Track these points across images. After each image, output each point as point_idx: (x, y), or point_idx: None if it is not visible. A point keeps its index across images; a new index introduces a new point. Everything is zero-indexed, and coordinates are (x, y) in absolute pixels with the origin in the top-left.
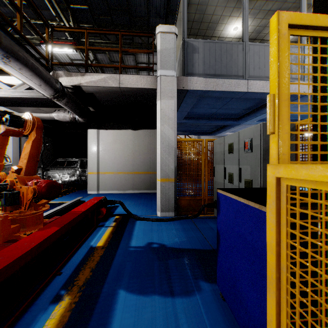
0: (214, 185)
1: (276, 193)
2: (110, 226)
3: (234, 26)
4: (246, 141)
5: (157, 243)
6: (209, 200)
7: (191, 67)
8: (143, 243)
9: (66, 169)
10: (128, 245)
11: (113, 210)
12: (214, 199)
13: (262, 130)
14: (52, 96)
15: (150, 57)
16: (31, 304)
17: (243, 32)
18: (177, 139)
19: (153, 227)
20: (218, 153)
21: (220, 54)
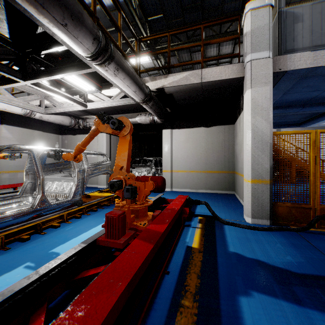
0: None
1: None
2: (197, 227)
3: None
4: None
5: (264, 258)
6: (322, 210)
7: (292, 42)
8: (245, 255)
9: (143, 167)
10: (227, 254)
11: (193, 209)
12: None
13: None
14: (142, 100)
15: (220, 49)
16: (152, 301)
17: None
18: (272, 132)
19: (248, 236)
20: None
21: None
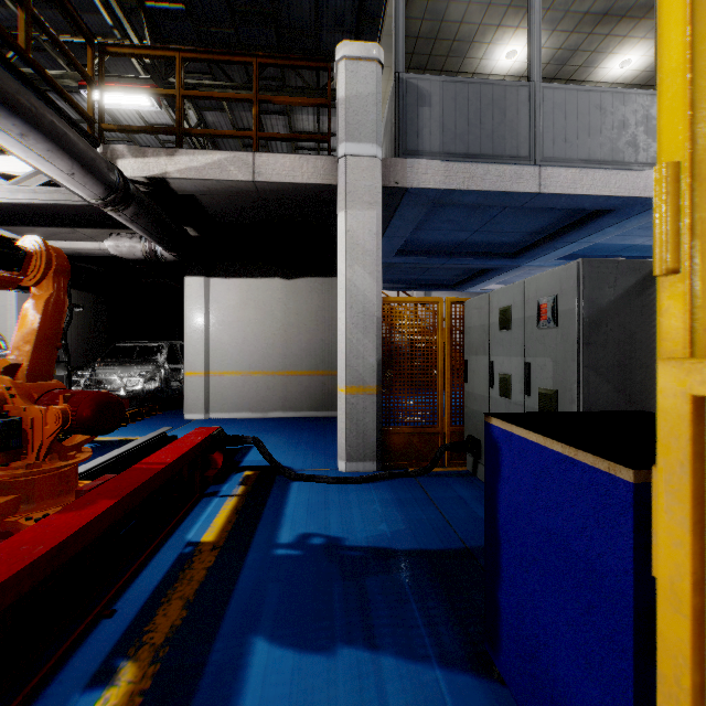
0: (466, 401)
1: (691, 443)
2: (232, 494)
3: (508, 50)
4: (543, 301)
5: (339, 536)
6: (455, 434)
7: (415, 138)
8: (308, 536)
9: (136, 365)
10: (272, 542)
11: (240, 457)
12: (466, 432)
13: (582, 276)
14: (101, 199)
15: (322, 120)
16: (35, 696)
17: (530, 59)
18: (382, 297)
19: (330, 498)
20: (476, 330)
21: (478, 109)
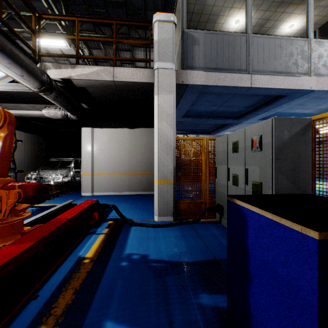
0: (216, 187)
1: None
2: (102, 233)
3: (236, 19)
4: (254, 138)
5: (154, 255)
6: (211, 203)
7: (191, 60)
8: (138, 255)
9: (59, 169)
10: (120, 257)
11: (107, 214)
12: (216, 202)
13: (274, 125)
14: (38, 89)
15: (147, 54)
16: None
17: (247, 23)
18: (175, 137)
19: (150, 234)
20: (221, 152)
21: (221, 46)
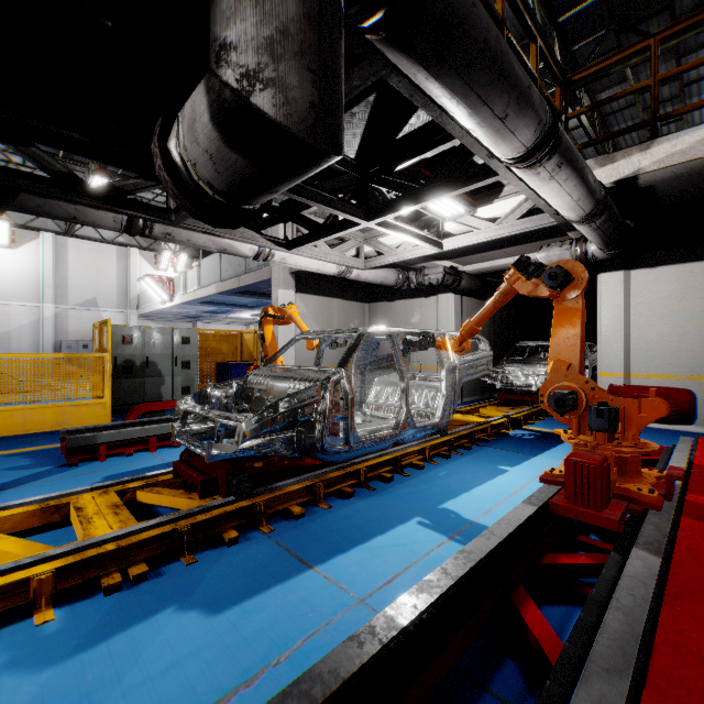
0: None
1: None
2: None
3: None
4: None
5: None
6: None
7: None
8: None
9: (539, 364)
10: None
11: None
12: None
13: None
14: (584, 216)
15: None
16: None
17: None
18: None
19: None
20: None
21: None
